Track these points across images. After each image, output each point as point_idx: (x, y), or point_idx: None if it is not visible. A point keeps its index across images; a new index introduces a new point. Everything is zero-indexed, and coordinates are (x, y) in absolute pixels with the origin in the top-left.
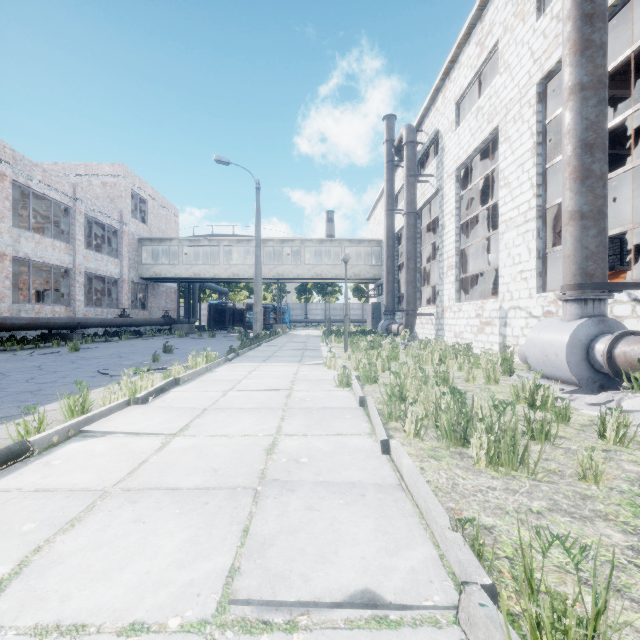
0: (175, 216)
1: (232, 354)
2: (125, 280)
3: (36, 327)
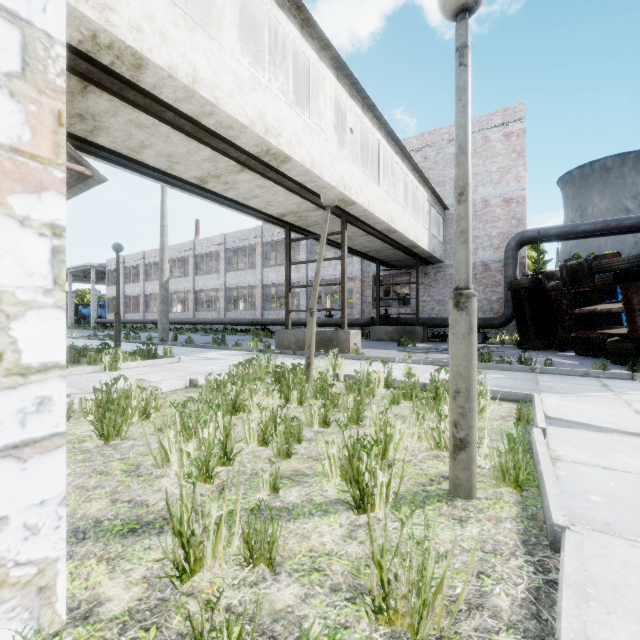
0: (508, 125)
1: (74, 336)
2: (357, 277)
3: (235, 324)
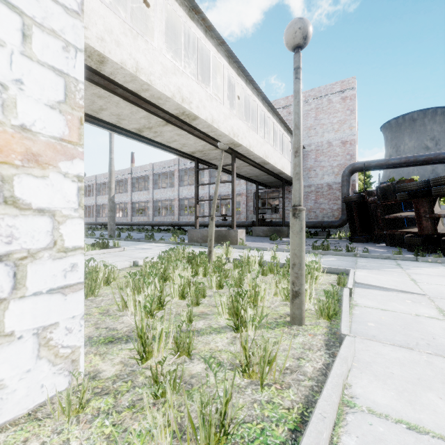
0: (344, 92)
1: None
2: (243, 193)
3: (160, 225)
